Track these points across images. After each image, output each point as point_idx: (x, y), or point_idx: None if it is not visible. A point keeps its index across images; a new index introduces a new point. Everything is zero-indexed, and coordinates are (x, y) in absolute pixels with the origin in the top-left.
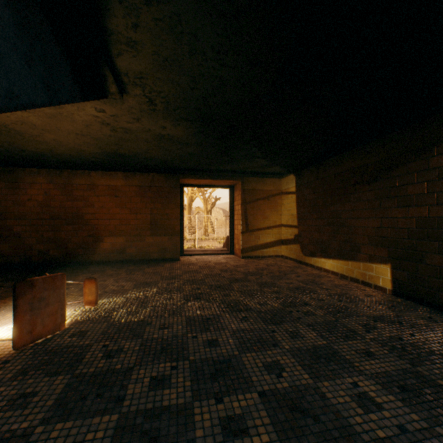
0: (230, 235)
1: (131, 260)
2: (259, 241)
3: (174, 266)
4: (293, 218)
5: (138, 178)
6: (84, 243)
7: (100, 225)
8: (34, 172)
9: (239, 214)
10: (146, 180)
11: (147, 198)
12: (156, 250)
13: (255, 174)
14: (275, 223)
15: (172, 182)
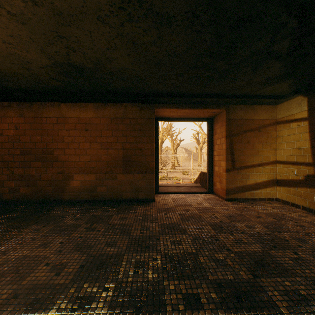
0: (209, 172)
1: (102, 200)
2: (247, 180)
3: (148, 213)
4: (301, 153)
5: (109, 109)
6: (53, 180)
7: (70, 162)
8: (5, 105)
9: (222, 149)
10: (117, 111)
11: (119, 131)
12: (128, 190)
13: (246, 98)
14: (267, 159)
15: (146, 112)
